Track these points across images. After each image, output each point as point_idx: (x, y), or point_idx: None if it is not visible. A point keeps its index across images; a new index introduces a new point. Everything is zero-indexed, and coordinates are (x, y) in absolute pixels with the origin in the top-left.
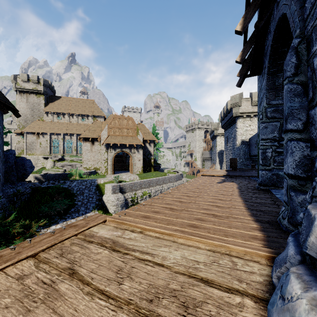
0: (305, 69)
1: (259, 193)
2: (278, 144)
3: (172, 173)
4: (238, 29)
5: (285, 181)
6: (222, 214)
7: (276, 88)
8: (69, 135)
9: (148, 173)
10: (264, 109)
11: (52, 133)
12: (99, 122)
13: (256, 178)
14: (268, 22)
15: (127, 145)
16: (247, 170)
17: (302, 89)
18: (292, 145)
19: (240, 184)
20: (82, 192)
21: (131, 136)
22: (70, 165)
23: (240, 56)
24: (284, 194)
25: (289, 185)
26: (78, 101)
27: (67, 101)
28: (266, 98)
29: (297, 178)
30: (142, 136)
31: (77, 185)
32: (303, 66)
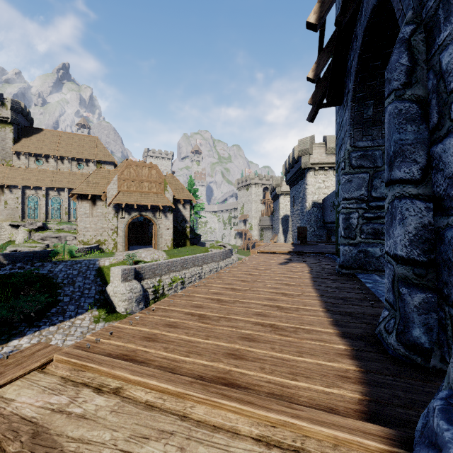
0: (423, 75)
1: (341, 280)
2: (367, 207)
3: (216, 248)
4: (312, 21)
5: (389, 267)
6: (286, 323)
7: (364, 123)
8: (55, 191)
9: (181, 249)
10: (348, 154)
11: (26, 186)
12: (105, 170)
13: (334, 255)
14: (354, 21)
15: (149, 206)
16: (321, 243)
17: (419, 110)
18: (404, 207)
19: (313, 265)
20: (73, 281)
21: (154, 193)
22: (55, 237)
23: (314, 70)
24: (387, 289)
25: (398, 275)
26: (71, 138)
27: (52, 137)
28: (350, 137)
29: (412, 263)
30: (172, 194)
31: (64, 270)
32: (421, 71)
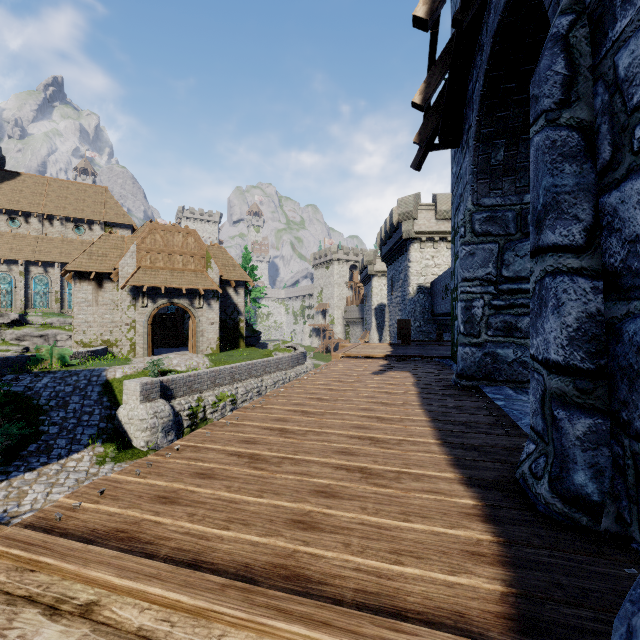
0: (588, 89)
1: (460, 396)
2: (496, 291)
3: (283, 351)
4: (421, 15)
5: (536, 378)
6: (384, 466)
7: (492, 172)
8: (40, 266)
9: (232, 352)
10: (469, 215)
11: None
12: (117, 236)
13: (449, 360)
14: (478, 24)
15: (184, 290)
16: (429, 343)
17: (583, 141)
18: (560, 287)
19: (420, 374)
20: (65, 402)
21: (192, 271)
22: (39, 335)
23: (423, 92)
24: (533, 410)
25: (551, 391)
26: (65, 188)
27: (36, 185)
28: (473, 191)
29: (572, 372)
30: (218, 273)
31: (51, 386)
32: (584, 83)
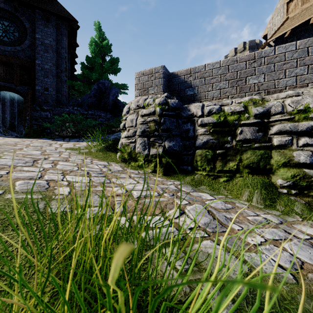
0: None
1: None
2: None
3: None
4: None
5: None
6: None
7: None
8: None
9: None
10: None
11: None
12: None
13: None
14: None
15: None
16: None
17: None
18: None
19: None
20: None
21: None
22: None
23: None
24: None
25: None
26: None
27: None
28: None
29: None
30: None
31: None
32: None
